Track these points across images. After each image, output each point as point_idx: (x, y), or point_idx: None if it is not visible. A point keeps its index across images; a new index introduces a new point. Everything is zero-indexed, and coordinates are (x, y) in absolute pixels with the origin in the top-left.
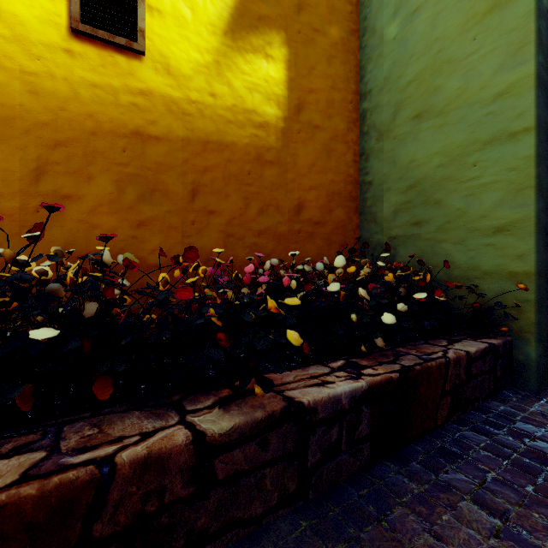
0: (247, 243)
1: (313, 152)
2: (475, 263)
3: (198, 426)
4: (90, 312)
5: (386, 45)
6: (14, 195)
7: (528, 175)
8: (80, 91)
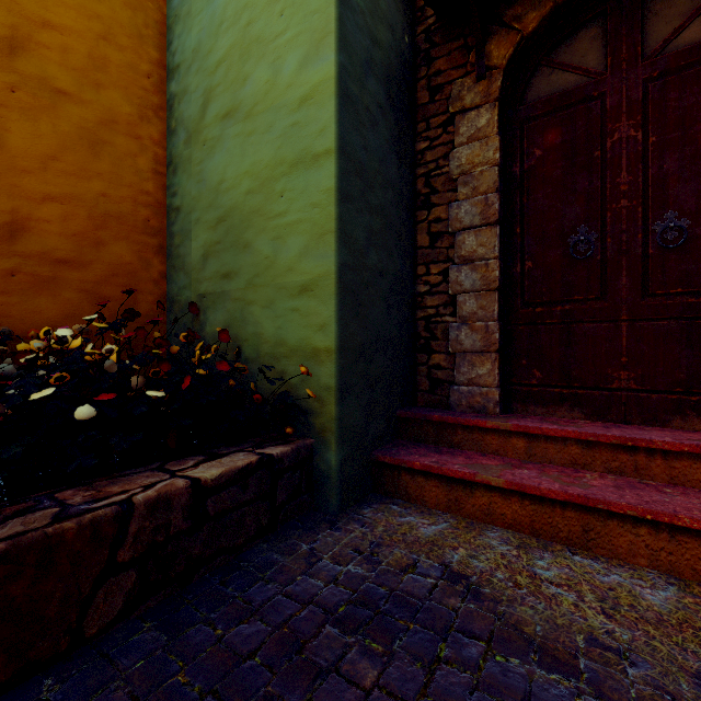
0: None
1: (55, 136)
2: (283, 335)
3: None
4: None
5: (196, 0)
6: None
7: (329, 214)
8: None
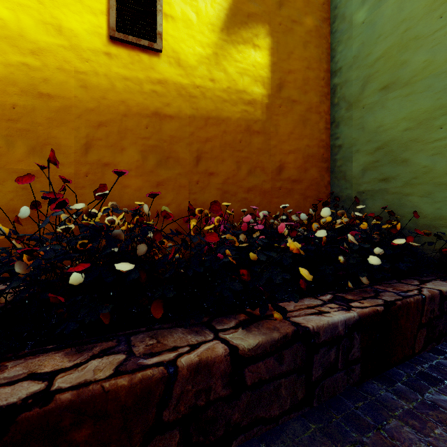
0: (239, 198)
1: (292, 122)
2: (442, 213)
3: (231, 342)
4: (141, 252)
5: (355, 29)
6: (71, 164)
7: None
8: (115, 83)
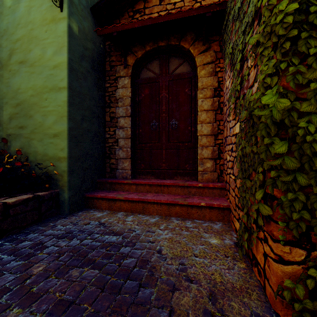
0: None
1: None
2: (47, 152)
3: None
4: None
5: (5, 9)
6: None
7: (65, 110)
8: None
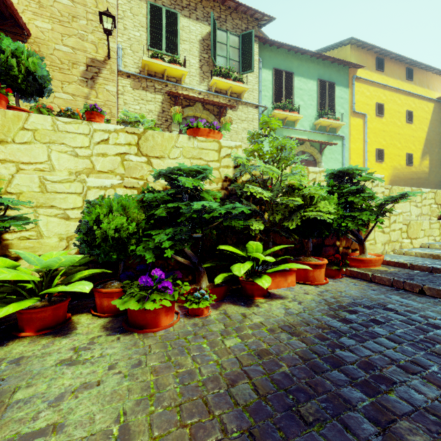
0: None
1: (433, 177)
2: None
3: None
4: None
5: None
6: None
7: None
8: (406, 173)
